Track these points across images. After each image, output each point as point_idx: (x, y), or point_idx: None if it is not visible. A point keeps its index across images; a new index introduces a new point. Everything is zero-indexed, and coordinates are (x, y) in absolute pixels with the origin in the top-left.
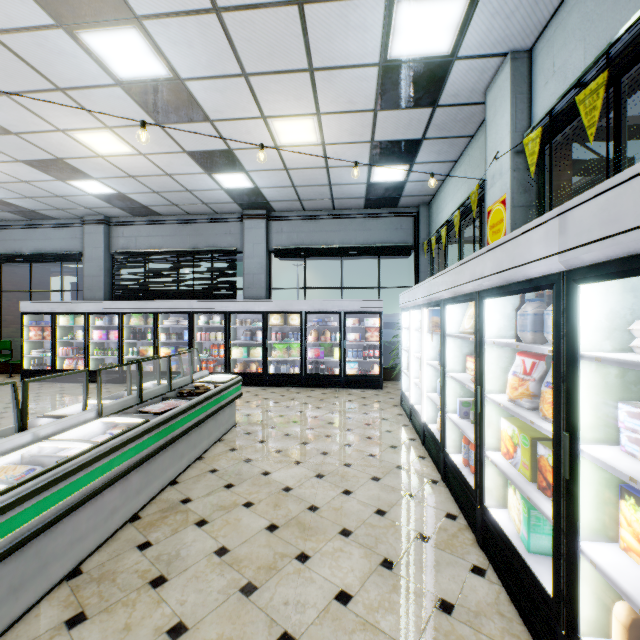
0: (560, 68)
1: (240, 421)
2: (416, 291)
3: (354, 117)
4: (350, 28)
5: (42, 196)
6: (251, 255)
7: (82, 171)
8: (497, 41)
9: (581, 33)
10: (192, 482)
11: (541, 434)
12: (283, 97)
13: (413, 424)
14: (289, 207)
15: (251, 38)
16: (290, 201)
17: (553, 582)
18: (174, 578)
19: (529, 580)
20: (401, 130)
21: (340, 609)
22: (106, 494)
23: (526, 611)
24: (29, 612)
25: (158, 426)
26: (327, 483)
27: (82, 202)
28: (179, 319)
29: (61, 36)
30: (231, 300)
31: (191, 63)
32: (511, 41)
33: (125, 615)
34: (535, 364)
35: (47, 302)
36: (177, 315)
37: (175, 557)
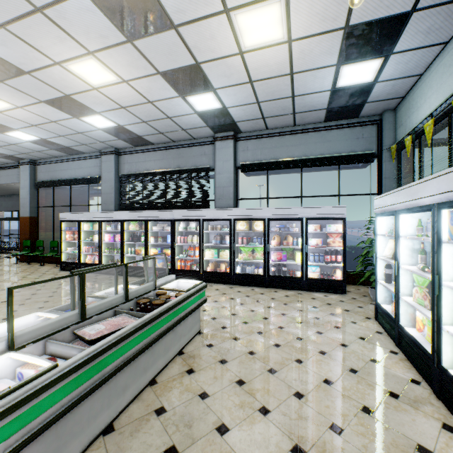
0: None
1: (204, 326)
2: (418, 188)
3: None
4: None
5: (69, 134)
6: (221, 171)
7: (87, 106)
8: None
9: None
10: (129, 432)
11: None
12: None
13: (406, 353)
14: (253, 127)
15: None
16: (254, 120)
17: None
18: None
19: None
20: (386, 1)
21: None
22: None
23: None
24: None
25: (71, 372)
26: None
27: (96, 137)
28: (164, 225)
29: None
30: (204, 209)
31: None
32: None
33: None
34: None
35: (75, 213)
36: (163, 222)
37: None
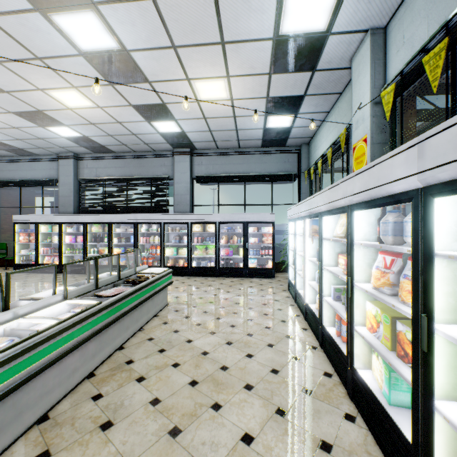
0: (408, 39)
1: (171, 302)
2: (300, 206)
3: (254, 79)
4: (252, 11)
5: (28, 138)
6: (179, 181)
7: (56, 120)
8: (361, 20)
9: (425, 12)
10: (134, 348)
11: (399, 314)
12: (202, 64)
13: (297, 304)
14: (207, 146)
15: (178, 19)
16: (207, 142)
17: (412, 431)
18: (118, 423)
19: (391, 428)
20: (289, 89)
21: (245, 448)
22: (68, 358)
23: (388, 451)
24: (7, 450)
25: (109, 306)
26: (234, 348)
27: (57, 143)
28: (127, 227)
29: (38, 18)
30: (165, 213)
31: (134, 38)
32: (371, 20)
33: (80, 453)
34: (394, 260)
35: (32, 215)
36: (126, 224)
37: (120, 406)
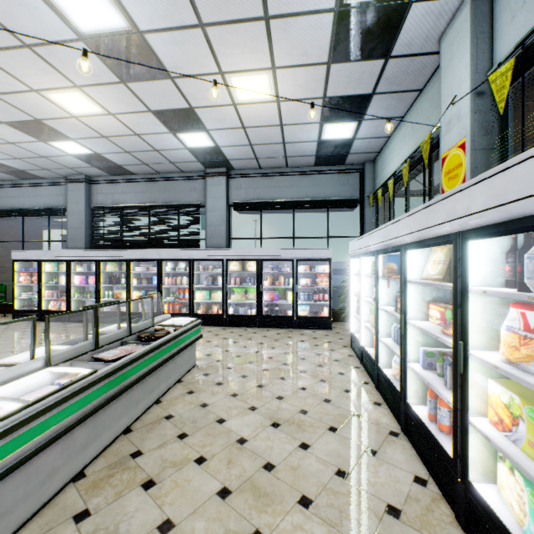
0: None
1: (200, 361)
2: (369, 238)
3: (308, 71)
4: None
5: (29, 157)
6: (213, 209)
7: (60, 132)
8: None
9: None
10: (146, 430)
11: None
12: (239, 50)
13: (365, 366)
14: (247, 165)
15: None
16: (247, 159)
17: None
18: None
19: None
20: (352, 85)
21: None
22: (42, 456)
23: None
24: None
25: (107, 376)
26: (283, 434)
27: (64, 162)
28: (149, 266)
29: None
30: (195, 249)
31: (148, 13)
32: None
33: None
34: None
35: (34, 251)
36: (148, 262)
37: None
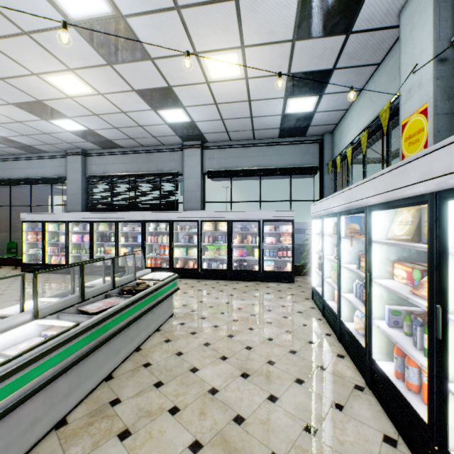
0: None
1: (177, 311)
2: (331, 200)
3: (274, 49)
4: None
5: (34, 134)
6: (189, 176)
7: (58, 111)
8: None
9: None
10: (125, 378)
11: None
12: (212, 30)
13: (326, 318)
14: (219, 138)
15: None
16: (219, 133)
17: None
18: None
19: None
20: (315, 60)
21: None
22: (23, 407)
23: None
24: None
25: (88, 329)
26: (252, 385)
27: (63, 138)
28: (134, 226)
29: None
30: (173, 211)
31: None
32: None
33: None
34: None
35: (39, 213)
36: (134, 223)
37: None
